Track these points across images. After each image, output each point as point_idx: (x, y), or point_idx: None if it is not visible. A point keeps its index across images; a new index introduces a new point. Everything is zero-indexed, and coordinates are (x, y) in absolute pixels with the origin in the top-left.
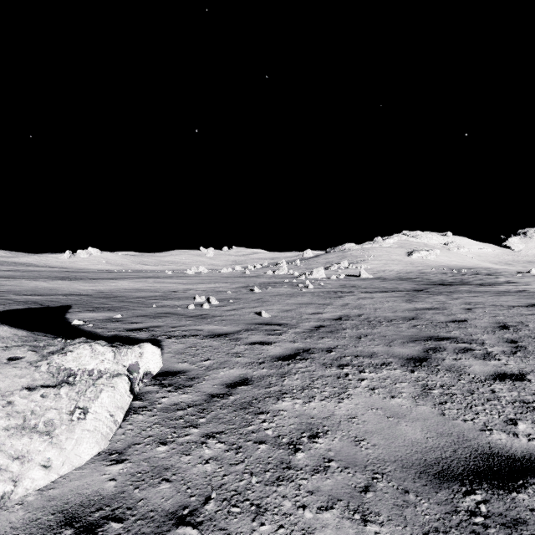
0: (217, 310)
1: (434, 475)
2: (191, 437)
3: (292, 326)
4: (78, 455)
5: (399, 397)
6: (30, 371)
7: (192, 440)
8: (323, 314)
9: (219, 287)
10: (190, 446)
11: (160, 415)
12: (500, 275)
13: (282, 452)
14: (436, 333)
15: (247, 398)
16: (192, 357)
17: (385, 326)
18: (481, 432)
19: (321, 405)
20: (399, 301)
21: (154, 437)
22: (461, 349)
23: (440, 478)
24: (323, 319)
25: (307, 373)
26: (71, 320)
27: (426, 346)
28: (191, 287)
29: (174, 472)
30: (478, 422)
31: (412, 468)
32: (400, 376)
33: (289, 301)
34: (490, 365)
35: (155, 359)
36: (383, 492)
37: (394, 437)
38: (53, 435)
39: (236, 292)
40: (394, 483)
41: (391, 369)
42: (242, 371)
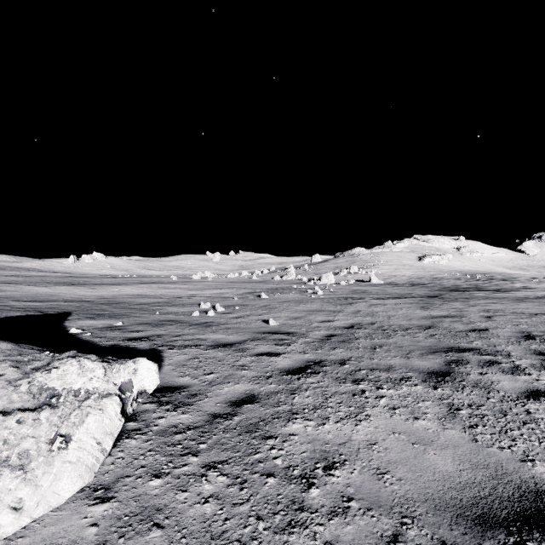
0: (223, 317)
1: (473, 520)
2: (189, 468)
3: (302, 335)
4: (56, 492)
5: (423, 419)
6: (8, 391)
7: (190, 472)
8: (334, 322)
9: (225, 292)
10: (187, 480)
11: (156, 440)
12: (516, 280)
13: (294, 488)
14: (457, 343)
15: (253, 419)
16: (194, 370)
17: (401, 335)
18: (522, 463)
19: (336, 428)
20: (413, 308)
21: (147, 468)
22: (486, 362)
23: (481, 524)
24: (334, 328)
25: (319, 389)
26: (69, 328)
27: (447, 358)
28: (196, 293)
29: (167, 515)
30: (517, 450)
31: (447, 510)
32: (422, 393)
33: (298, 308)
34: (520, 381)
35: (151, 376)
36: (415, 544)
37: (422, 469)
38: (28, 470)
39: (243, 298)
40: (428, 531)
41: (411, 384)
42: (248, 386)
